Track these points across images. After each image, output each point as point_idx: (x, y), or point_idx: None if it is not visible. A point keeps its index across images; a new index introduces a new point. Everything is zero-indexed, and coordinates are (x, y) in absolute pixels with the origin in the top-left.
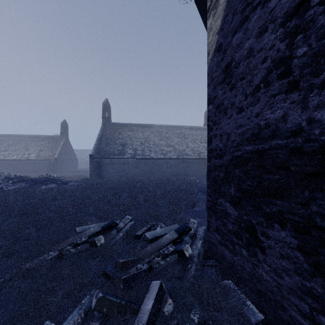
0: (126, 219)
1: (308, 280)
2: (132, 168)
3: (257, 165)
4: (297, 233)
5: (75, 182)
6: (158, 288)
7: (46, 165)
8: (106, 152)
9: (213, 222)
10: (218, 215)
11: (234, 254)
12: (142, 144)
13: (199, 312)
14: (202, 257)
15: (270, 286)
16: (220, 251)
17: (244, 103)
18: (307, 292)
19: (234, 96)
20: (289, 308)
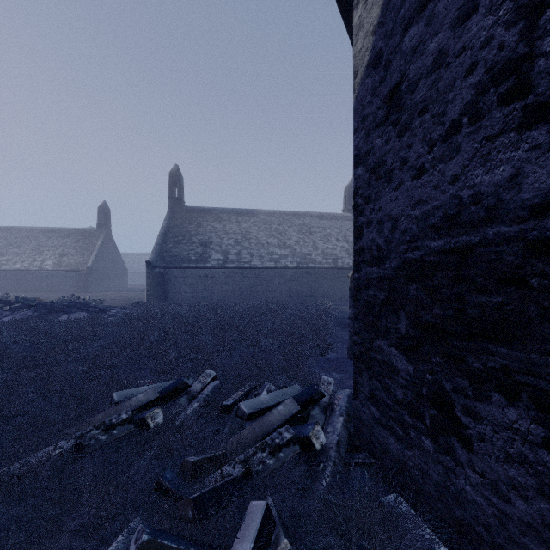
0: (206, 375)
1: None
2: (221, 284)
3: (454, 276)
4: (544, 415)
5: (121, 309)
6: (262, 517)
7: (73, 279)
8: (175, 257)
9: (364, 383)
10: (374, 370)
11: (407, 445)
12: (237, 244)
13: None
14: (345, 449)
15: (482, 515)
16: (379, 438)
17: (427, 158)
18: None
19: (406, 146)
20: None
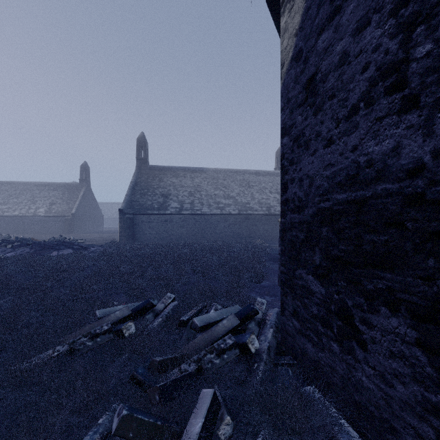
0: (167, 298)
1: (433, 391)
2: (178, 227)
3: (354, 221)
4: (416, 322)
5: (99, 247)
6: (211, 400)
7: (60, 223)
8: (141, 206)
9: (289, 303)
10: (296, 292)
11: (320, 349)
12: (191, 195)
13: (270, 435)
14: (274, 353)
15: (374, 398)
16: (300, 344)
17: (335, 132)
18: (432, 410)
19: (320, 122)
20: (403, 431)
